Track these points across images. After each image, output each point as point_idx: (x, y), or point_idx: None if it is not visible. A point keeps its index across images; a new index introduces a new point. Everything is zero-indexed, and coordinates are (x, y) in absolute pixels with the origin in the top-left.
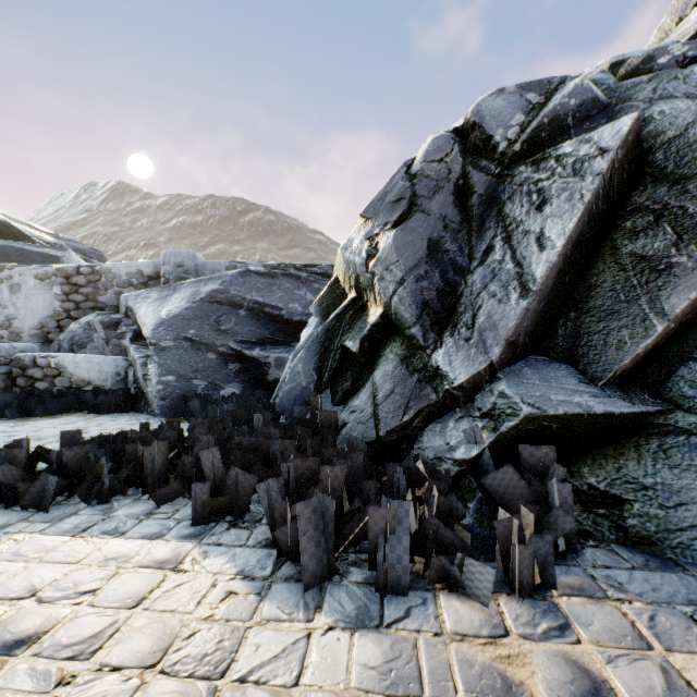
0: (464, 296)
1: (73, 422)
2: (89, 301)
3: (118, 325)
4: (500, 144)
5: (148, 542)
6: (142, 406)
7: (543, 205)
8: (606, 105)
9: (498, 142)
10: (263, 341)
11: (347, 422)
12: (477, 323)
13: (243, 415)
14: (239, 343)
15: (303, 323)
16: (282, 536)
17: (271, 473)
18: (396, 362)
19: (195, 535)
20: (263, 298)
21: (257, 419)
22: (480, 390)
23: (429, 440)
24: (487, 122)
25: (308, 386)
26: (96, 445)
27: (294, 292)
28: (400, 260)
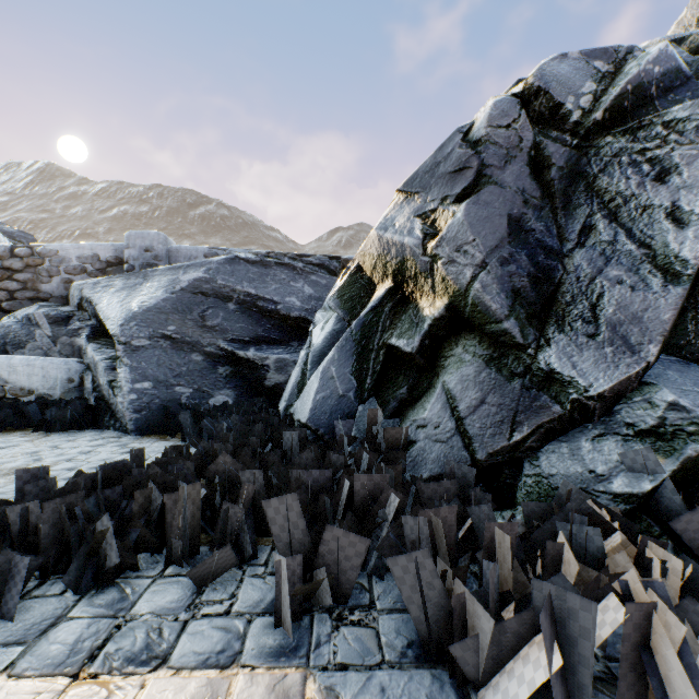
0: (566, 284)
1: (14, 444)
2: (28, 289)
3: (68, 319)
4: (573, 112)
5: (219, 676)
6: (106, 420)
7: (666, 175)
8: (688, 77)
9: (570, 110)
10: (257, 340)
11: (415, 439)
12: (603, 316)
13: (261, 432)
14: (229, 342)
15: (302, 320)
16: (465, 653)
17: (370, 526)
18: (479, 364)
19: (290, 648)
20: (255, 290)
21: (289, 439)
22: (622, 400)
23: (554, 465)
24: (554, 88)
25: (346, 394)
26: (83, 494)
27: (290, 284)
28: (477, 239)
